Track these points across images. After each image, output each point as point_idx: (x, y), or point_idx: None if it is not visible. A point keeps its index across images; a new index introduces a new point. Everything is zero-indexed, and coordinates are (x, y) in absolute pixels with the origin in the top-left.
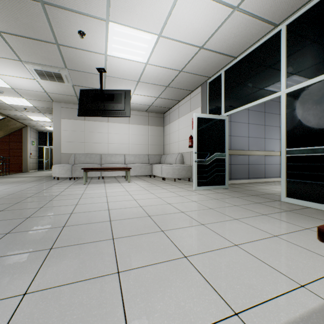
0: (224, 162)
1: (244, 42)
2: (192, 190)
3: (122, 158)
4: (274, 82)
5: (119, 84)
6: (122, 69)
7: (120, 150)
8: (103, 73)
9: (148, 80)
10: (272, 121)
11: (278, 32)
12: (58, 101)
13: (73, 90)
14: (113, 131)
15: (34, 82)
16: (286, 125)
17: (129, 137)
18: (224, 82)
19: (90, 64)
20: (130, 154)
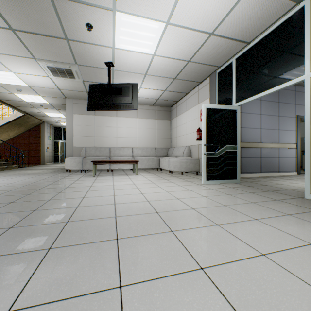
0: (235, 155)
1: (260, 24)
2: (201, 184)
3: (130, 151)
4: (295, 66)
5: (127, 78)
6: (129, 62)
7: (128, 144)
8: (111, 67)
9: (155, 72)
10: (287, 112)
11: (300, 9)
12: (71, 97)
13: (84, 86)
14: (121, 125)
15: (48, 80)
16: (310, 112)
17: (136, 131)
18: (235, 70)
19: (98, 58)
20: (138, 147)
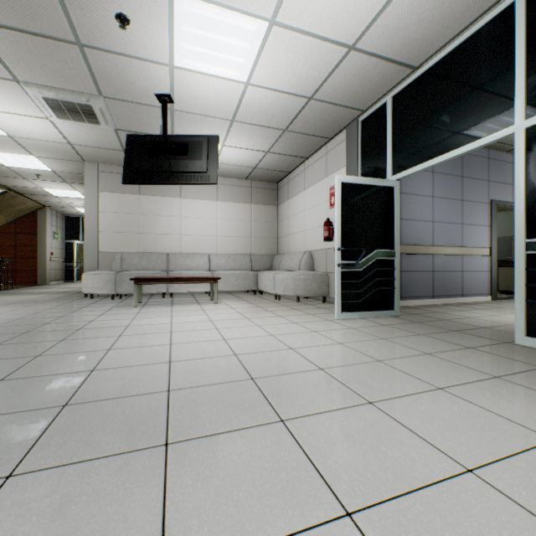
0: (391, 266)
1: (436, 33)
2: (333, 318)
3: (204, 261)
4: (499, 109)
5: (198, 126)
6: (202, 96)
7: (202, 247)
8: (168, 104)
9: (249, 117)
10: (475, 193)
11: (507, 8)
12: (94, 161)
13: (117, 140)
14: (189, 214)
15: (47, 125)
16: (525, 192)
17: (217, 225)
18: (391, 117)
19: (143, 85)
20: (220, 253)
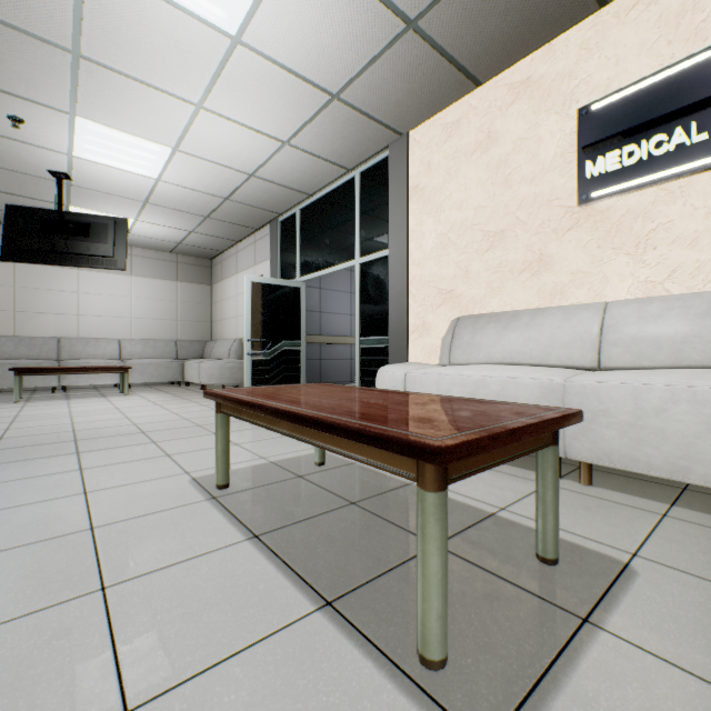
0: (298, 355)
1: (315, 179)
2: None
3: (114, 348)
4: (350, 246)
5: (104, 201)
6: (108, 180)
7: (110, 330)
8: (65, 179)
9: (165, 203)
10: None
11: (353, 178)
12: None
13: None
14: (91, 290)
15: None
16: (360, 306)
17: (131, 304)
18: (299, 227)
19: (33, 162)
20: (135, 338)
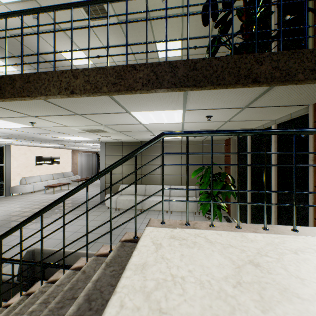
0: None
1: None
2: None
3: None
4: None
5: None
6: None
7: None
8: None
9: None
10: None
11: None
12: None
13: None
14: None
15: None
16: None
17: None
18: None
19: None
20: None
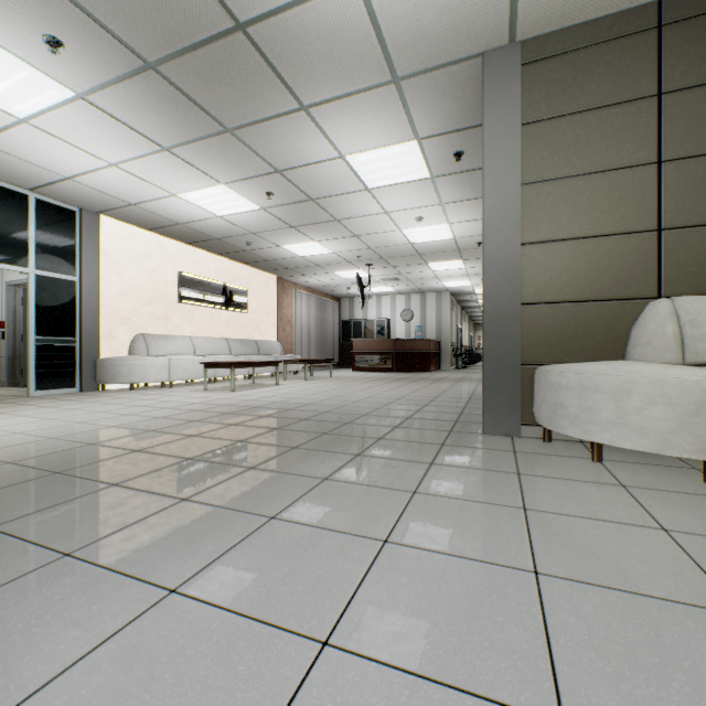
0: None
1: None
2: None
3: None
4: (19, 252)
5: None
6: None
7: None
8: None
9: None
10: None
11: (24, 194)
12: None
13: None
14: None
15: None
16: (35, 310)
17: None
18: None
19: None
20: None
